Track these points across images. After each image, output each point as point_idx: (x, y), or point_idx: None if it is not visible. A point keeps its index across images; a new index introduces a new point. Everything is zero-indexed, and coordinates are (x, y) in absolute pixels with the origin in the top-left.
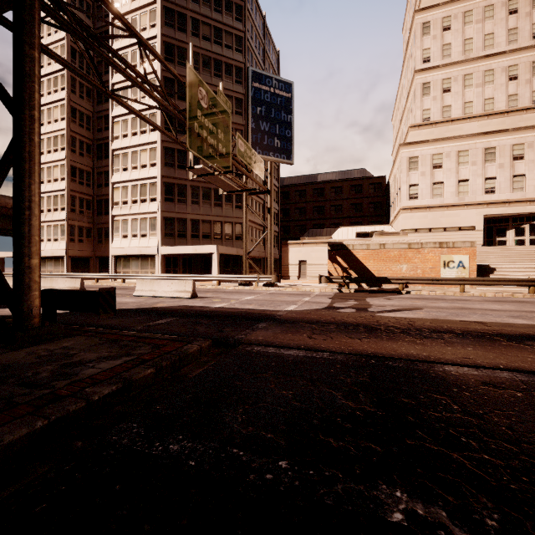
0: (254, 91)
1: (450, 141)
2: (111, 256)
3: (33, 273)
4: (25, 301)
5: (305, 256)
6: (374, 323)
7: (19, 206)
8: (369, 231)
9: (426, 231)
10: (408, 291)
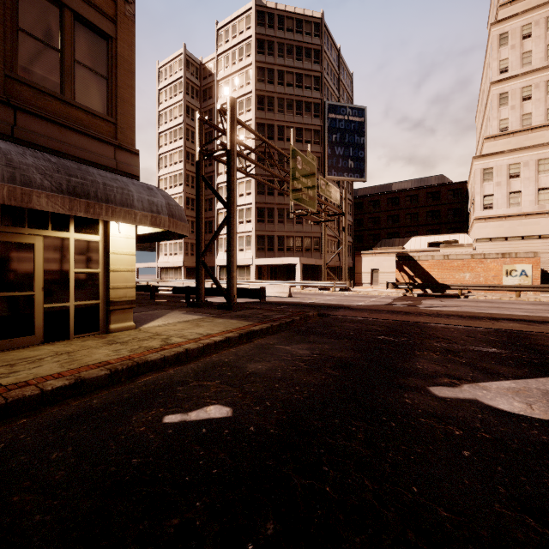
0: (330, 121)
1: (528, 150)
2: (216, 266)
3: (235, 279)
4: (232, 292)
5: (377, 265)
6: (413, 311)
7: (230, 249)
8: (442, 241)
9: (502, 239)
10: (466, 296)
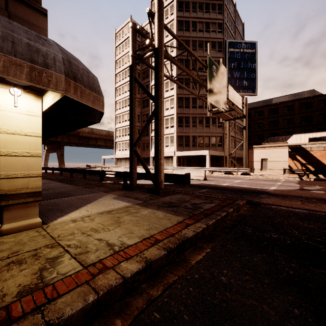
0: (229, 54)
1: None
2: (151, 157)
3: (162, 166)
4: (160, 177)
5: (266, 155)
6: None
7: (158, 139)
8: (322, 136)
9: None
10: None
